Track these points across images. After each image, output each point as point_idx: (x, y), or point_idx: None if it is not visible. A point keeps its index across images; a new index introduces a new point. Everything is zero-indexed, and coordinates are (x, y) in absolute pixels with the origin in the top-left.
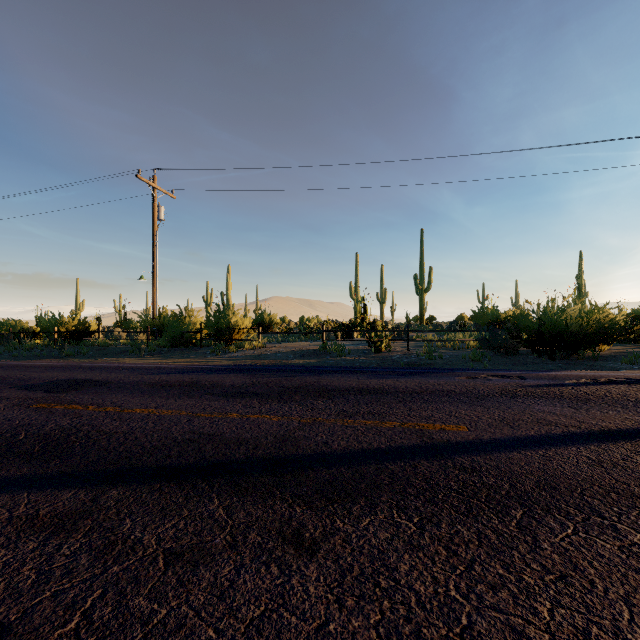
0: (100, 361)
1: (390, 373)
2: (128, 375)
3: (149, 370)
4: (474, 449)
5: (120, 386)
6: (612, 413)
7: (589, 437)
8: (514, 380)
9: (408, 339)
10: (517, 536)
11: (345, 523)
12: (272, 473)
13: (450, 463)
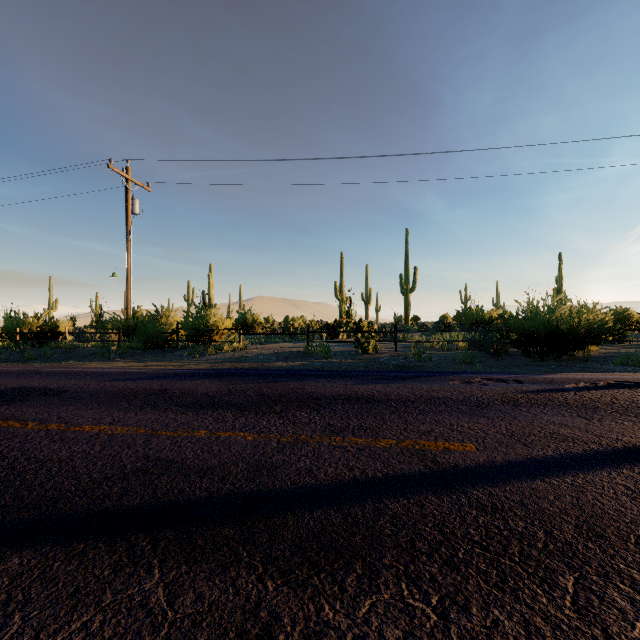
0: (63, 365)
1: (379, 377)
2: (89, 382)
3: (115, 376)
4: (489, 477)
5: (76, 396)
6: (628, 424)
7: (616, 457)
8: (511, 384)
9: (396, 340)
10: (580, 628)
11: (336, 611)
12: (239, 520)
13: (464, 499)
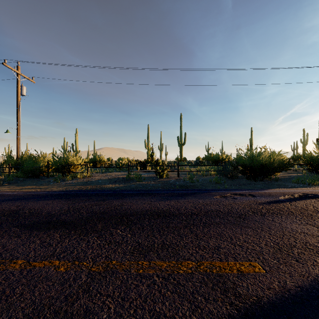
0: None
1: (171, 194)
2: None
3: None
4: None
5: None
6: None
7: None
8: (250, 198)
9: (178, 170)
10: None
11: None
12: None
13: None
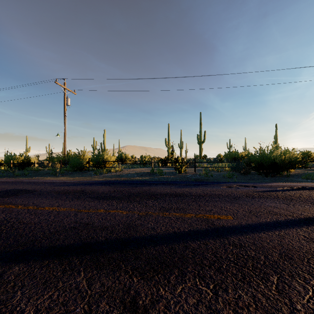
0: (34, 178)
1: (187, 184)
2: (46, 186)
3: (59, 183)
4: (238, 231)
5: (40, 193)
6: (307, 207)
7: (300, 222)
8: (251, 188)
9: (195, 166)
10: (279, 299)
11: (166, 291)
12: (120, 250)
13: (226, 241)
